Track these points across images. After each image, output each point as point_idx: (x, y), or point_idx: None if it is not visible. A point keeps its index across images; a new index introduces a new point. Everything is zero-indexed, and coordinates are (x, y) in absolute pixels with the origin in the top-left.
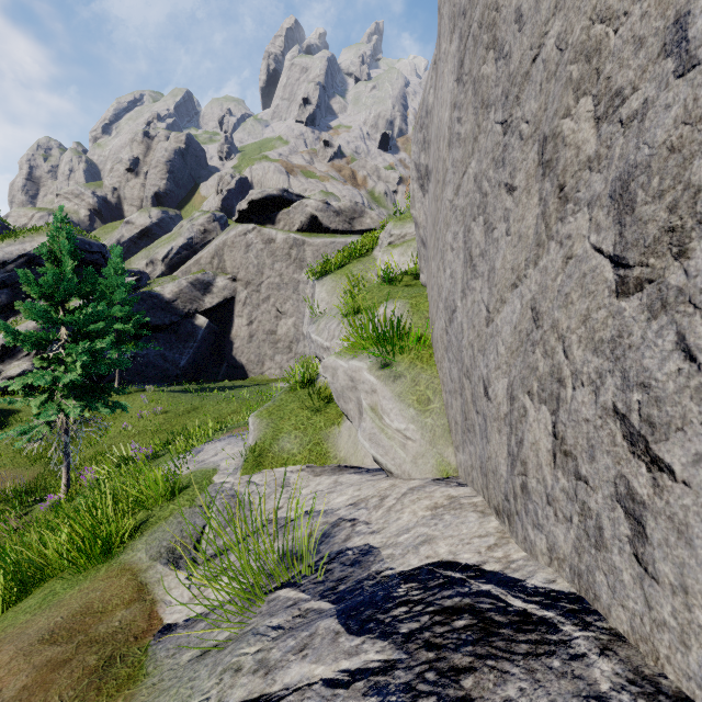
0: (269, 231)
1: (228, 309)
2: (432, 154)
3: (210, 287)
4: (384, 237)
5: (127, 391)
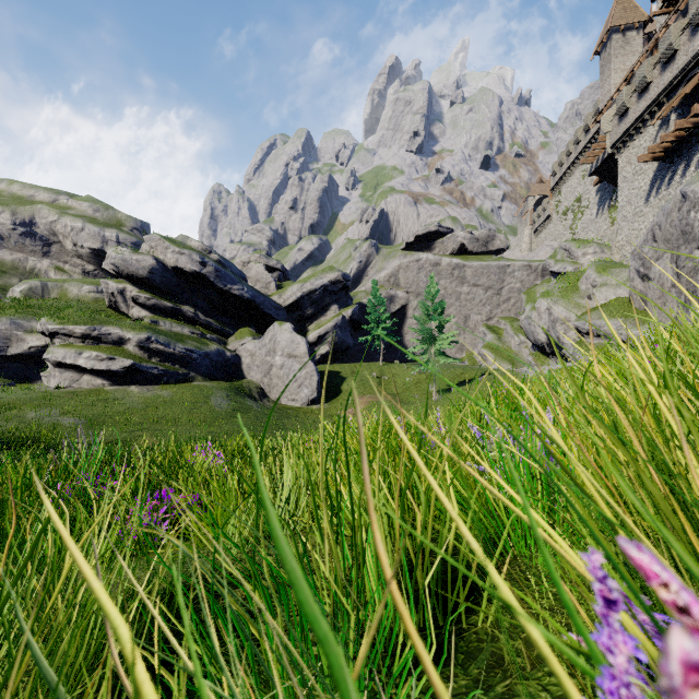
0: (435, 258)
1: (402, 313)
2: (653, 275)
3: (393, 298)
4: (587, 281)
5: (383, 363)
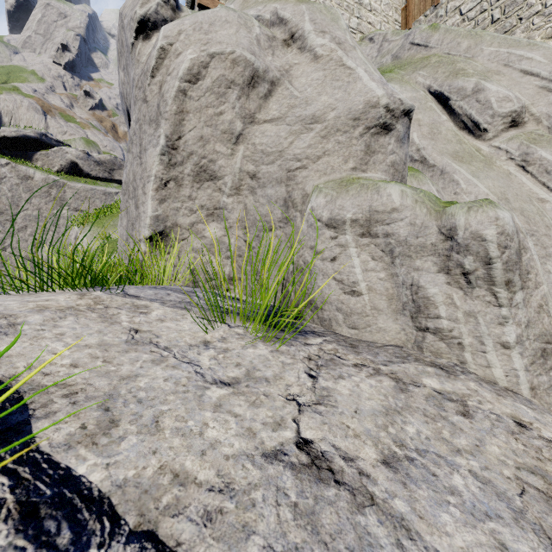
0: (26, 169)
1: None
2: None
3: None
4: None
5: None
